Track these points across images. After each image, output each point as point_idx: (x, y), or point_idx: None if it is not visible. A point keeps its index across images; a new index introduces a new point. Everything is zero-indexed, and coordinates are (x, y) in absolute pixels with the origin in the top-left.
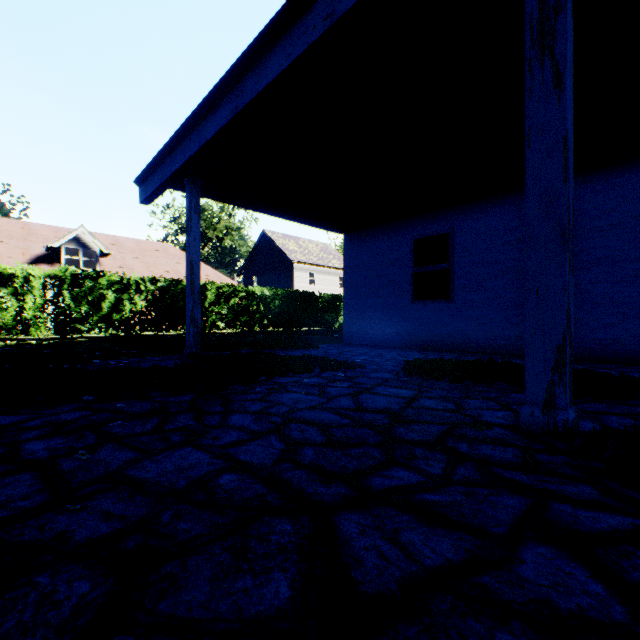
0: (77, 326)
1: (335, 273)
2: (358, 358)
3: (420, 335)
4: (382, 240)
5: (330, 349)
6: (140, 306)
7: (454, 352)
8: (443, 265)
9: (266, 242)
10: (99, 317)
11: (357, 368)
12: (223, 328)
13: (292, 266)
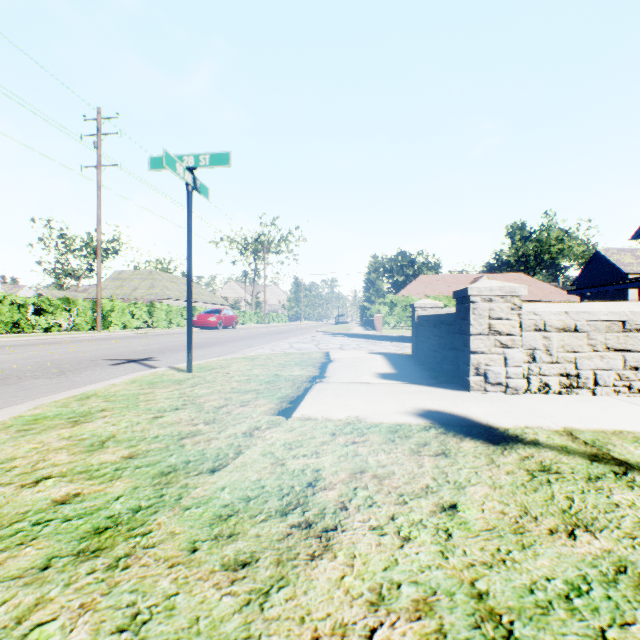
0: None
1: None
2: None
3: None
4: None
5: None
6: None
7: None
8: None
9: (598, 259)
10: None
11: None
12: None
13: (625, 277)
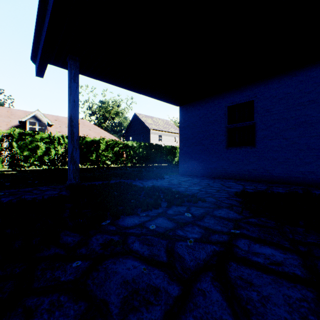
0: (21, 163)
1: (172, 135)
2: (194, 188)
3: (232, 170)
4: (205, 108)
5: (172, 179)
6: (60, 152)
7: (260, 182)
8: (249, 122)
9: (136, 119)
10: (35, 158)
11: (198, 201)
12: (109, 164)
13: (150, 131)
